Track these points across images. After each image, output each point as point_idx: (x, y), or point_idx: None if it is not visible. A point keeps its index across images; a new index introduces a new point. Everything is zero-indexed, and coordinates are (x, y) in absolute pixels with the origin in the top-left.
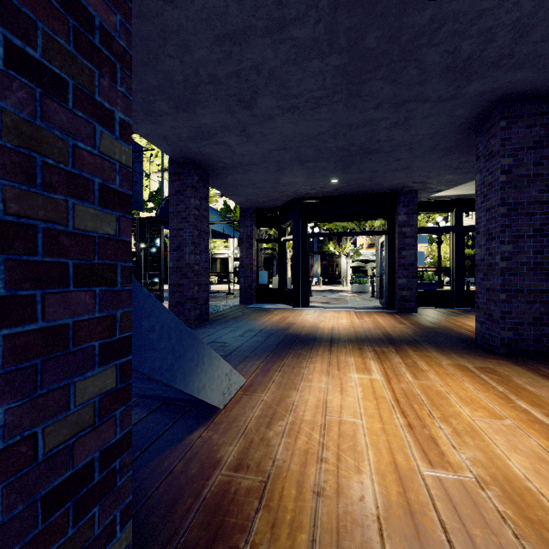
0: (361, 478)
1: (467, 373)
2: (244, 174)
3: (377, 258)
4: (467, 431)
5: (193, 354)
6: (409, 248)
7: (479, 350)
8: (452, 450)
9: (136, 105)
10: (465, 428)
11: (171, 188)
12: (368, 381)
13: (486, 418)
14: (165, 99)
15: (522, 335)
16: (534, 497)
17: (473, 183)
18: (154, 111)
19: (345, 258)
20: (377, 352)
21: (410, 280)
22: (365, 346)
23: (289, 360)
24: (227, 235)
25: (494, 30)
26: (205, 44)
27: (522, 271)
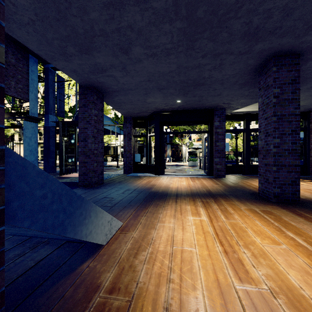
0: (196, 294)
1: (256, 214)
2: (125, 96)
3: (202, 147)
4: (260, 254)
5: (81, 211)
6: (221, 141)
7: (261, 199)
8: (253, 269)
9: (54, 48)
10: (259, 252)
11: (80, 103)
12: (199, 221)
13: (271, 244)
14: (72, 45)
15: (285, 191)
16: (308, 302)
17: (255, 104)
18: (66, 52)
19: (184, 147)
20: (203, 202)
21: (221, 159)
22: (197, 199)
23: (151, 209)
24: (116, 133)
25: (272, 10)
26: (96, 8)
27: (285, 154)
